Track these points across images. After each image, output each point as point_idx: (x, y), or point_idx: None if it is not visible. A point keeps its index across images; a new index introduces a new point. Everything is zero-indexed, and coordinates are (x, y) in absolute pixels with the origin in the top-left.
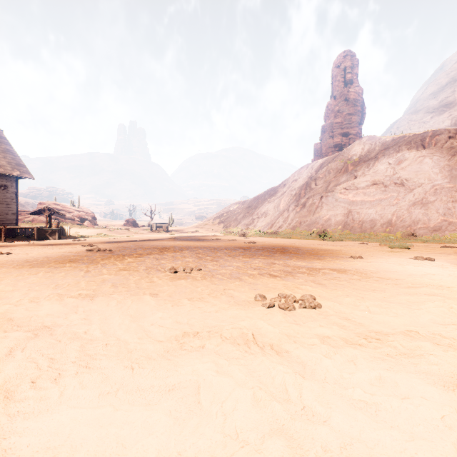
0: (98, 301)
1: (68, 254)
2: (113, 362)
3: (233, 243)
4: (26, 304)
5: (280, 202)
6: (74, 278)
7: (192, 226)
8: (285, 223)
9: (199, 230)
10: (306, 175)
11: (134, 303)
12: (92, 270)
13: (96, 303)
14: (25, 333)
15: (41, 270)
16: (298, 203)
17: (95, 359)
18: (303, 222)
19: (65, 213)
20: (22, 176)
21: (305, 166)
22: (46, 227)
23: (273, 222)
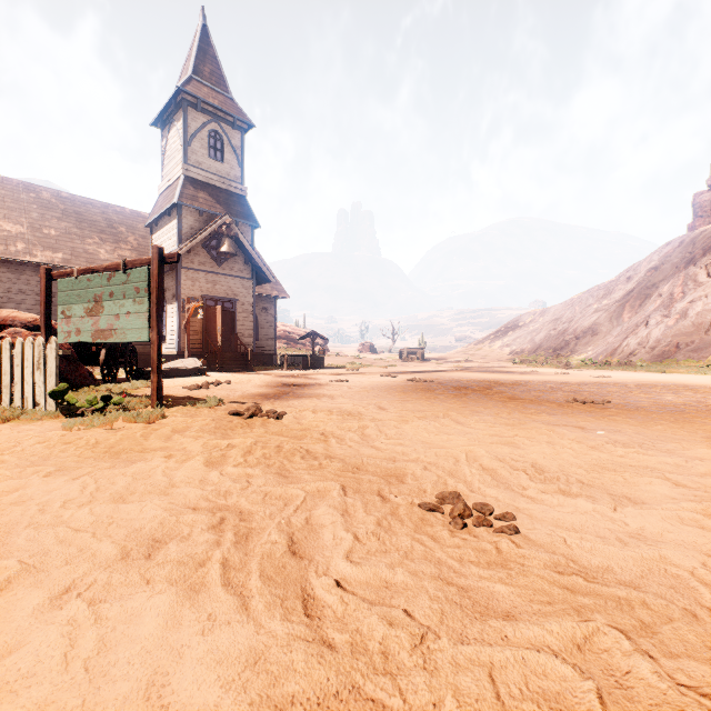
0: (570, 417)
1: (401, 384)
2: (681, 442)
3: (576, 378)
4: (511, 415)
5: (623, 309)
6: (488, 403)
7: (455, 351)
8: (642, 347)
9: (470, 359)
10: (679, 257)
11: (610, 420)
12: (482, 398)
13: (574, 418)
14: (570, 427)
15: (431, 396)
16: (668, 310)
17: (662, 440)
18: (684, 344)
19: (295, 336)
20: (280, 296)
21: (675, 241)
22: (313, 354)
23: (615, 345)
